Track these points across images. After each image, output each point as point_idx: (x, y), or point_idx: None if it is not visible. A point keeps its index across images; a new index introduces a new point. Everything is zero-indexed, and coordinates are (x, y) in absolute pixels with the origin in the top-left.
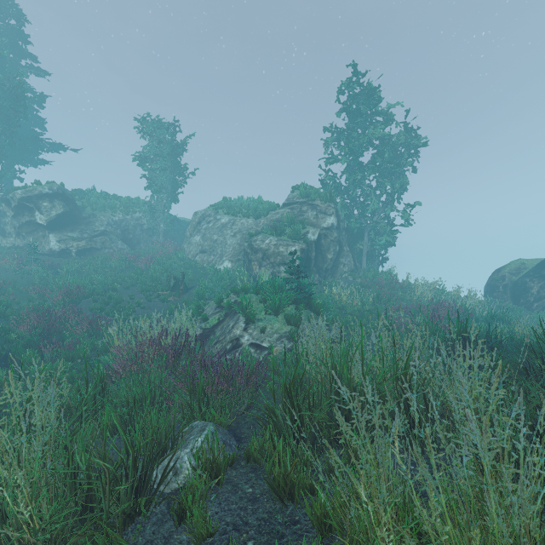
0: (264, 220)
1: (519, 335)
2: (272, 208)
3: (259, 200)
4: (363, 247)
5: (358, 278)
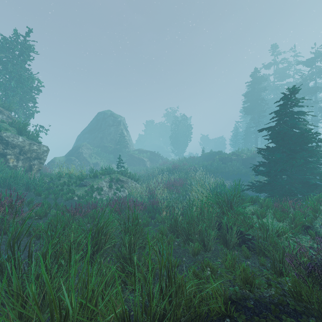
0: None
1: None
2: None
3: None
4: None
5: None
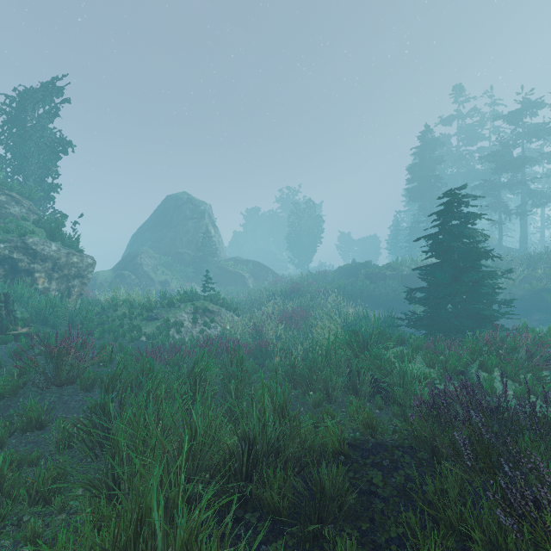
0: None
1: None
2: None
3: None
4: None
5: None
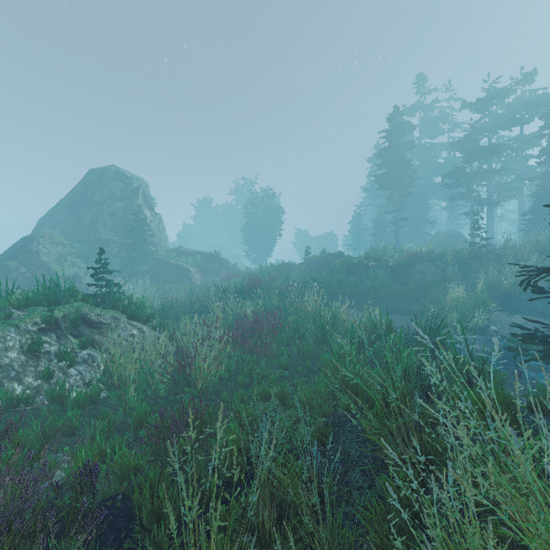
0: None
1: None
2: None
3: None
4: None
5: None
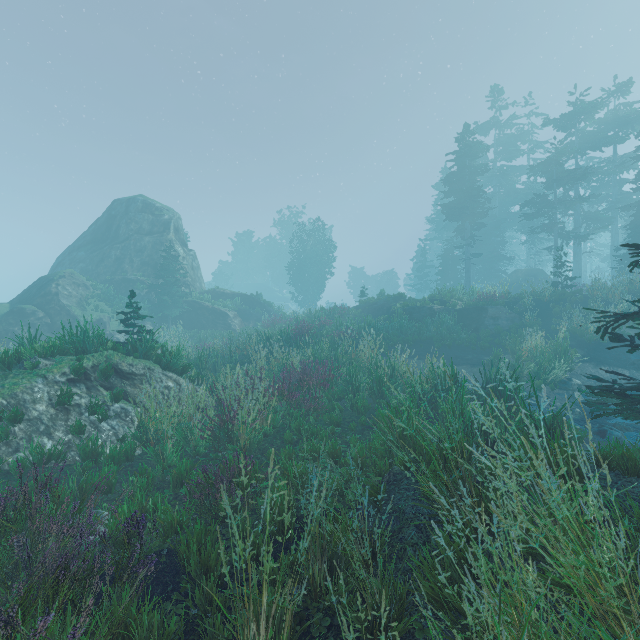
0: None
1: None
2: None
3: None
4: None
5: None
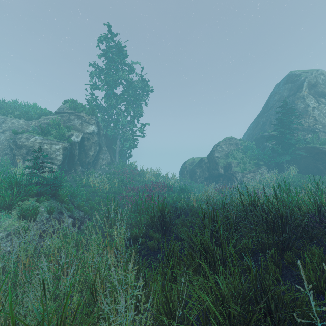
0: (35, 122)
1: (191, 200)
2: (44, 113)
3: (34, 106)
4: (116, 148)
5: (112, 168)
